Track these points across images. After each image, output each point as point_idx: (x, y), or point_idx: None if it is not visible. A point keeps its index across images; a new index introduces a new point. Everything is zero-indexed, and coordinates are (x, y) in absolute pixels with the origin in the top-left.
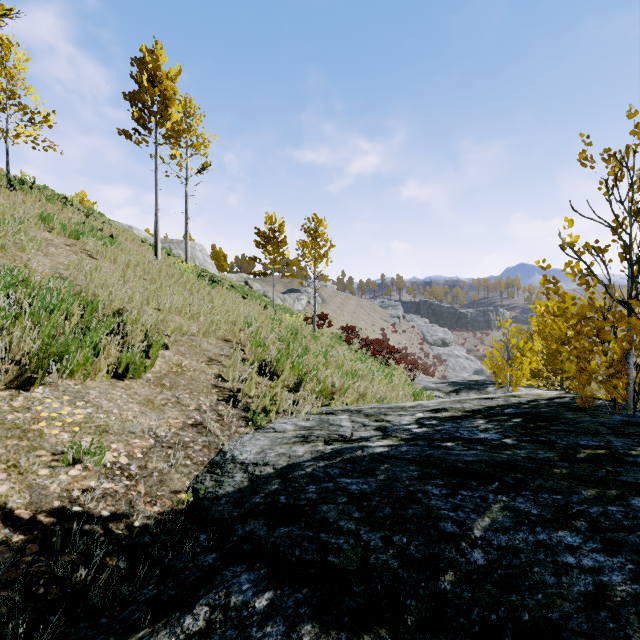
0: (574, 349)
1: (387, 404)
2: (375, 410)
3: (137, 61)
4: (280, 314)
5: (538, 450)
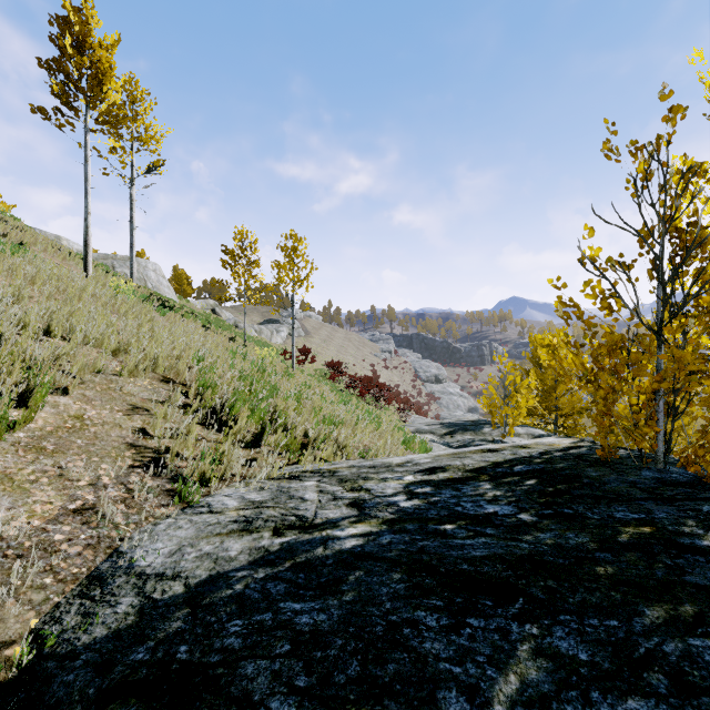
0: (601, 389)
1: (370, 460)
2: (354, 471)
3: (58, 19)
4: (244, 347)
5: (567, 531)
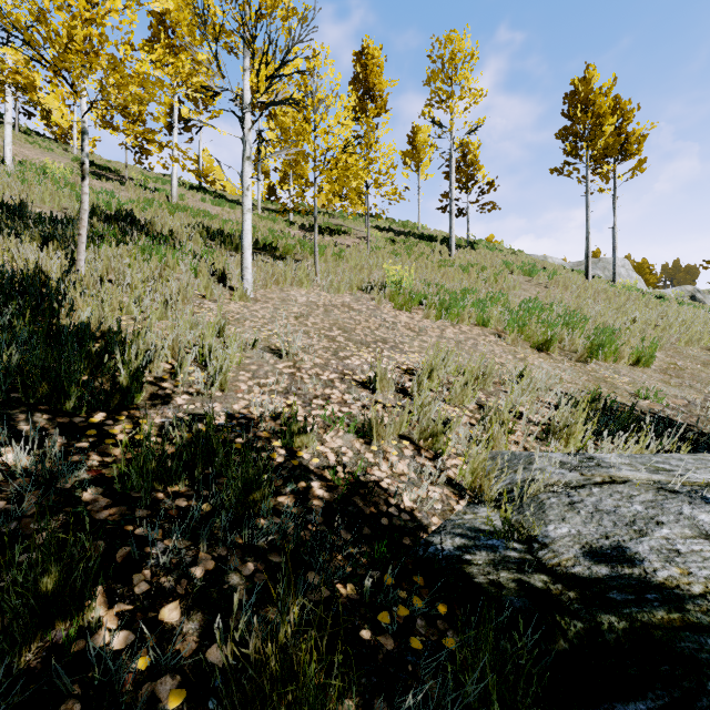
0: None
1: None
2: None
3: (568, 97)
4: None
5: None
